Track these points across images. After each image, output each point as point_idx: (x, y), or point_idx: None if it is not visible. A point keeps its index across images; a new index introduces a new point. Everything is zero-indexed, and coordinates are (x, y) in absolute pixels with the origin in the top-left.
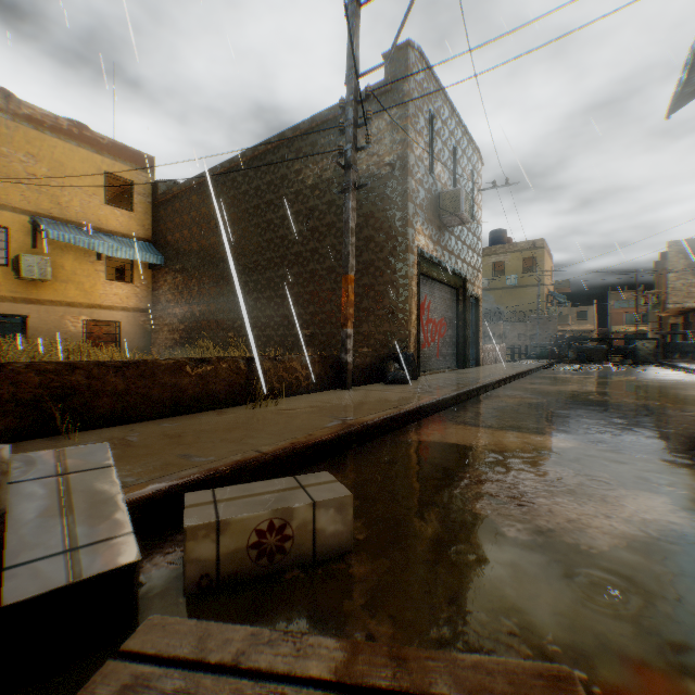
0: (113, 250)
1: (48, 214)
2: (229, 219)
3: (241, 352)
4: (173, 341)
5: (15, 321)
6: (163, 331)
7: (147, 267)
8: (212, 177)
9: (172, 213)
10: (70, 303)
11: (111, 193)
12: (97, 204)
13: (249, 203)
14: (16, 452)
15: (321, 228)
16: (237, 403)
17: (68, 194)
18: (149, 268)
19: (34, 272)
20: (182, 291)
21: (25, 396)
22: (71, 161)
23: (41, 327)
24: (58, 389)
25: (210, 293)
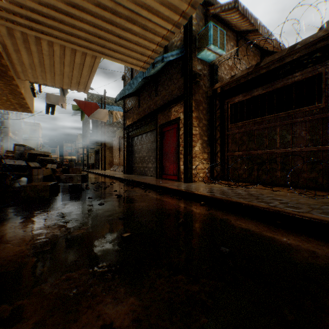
0: None
1: None
2: None
3: None
4: None
5: None
6: None
7: None
8: None
9: None
10: None
11: None
12: None
13: None
14: None
15: None
16: None
17: None
18: None
19: None
20: None
21: None
22: None
23: None
24: None
25: None
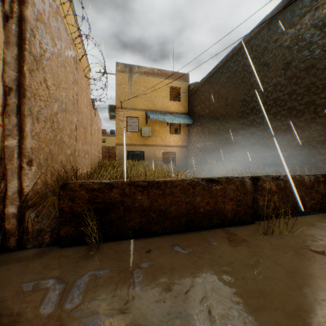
0: (172, 120)
1: (150, 109)
2: (225, 91)
3: (233, 167)
4: (196, 160)
5: (140, 153)
6: (192, 156)
7: (185, 126)
8: (215, 71)
9: (196, 97)
10: (157, 145)
11: (172, 97)
12: (166, 101)
13: (237, 77)
14: (49, 269)
15: (298, 73)
16: (243, 221)
17: (156, 100)
18: (186, 126)
19: (145, 133)
20: (201, 135)
21: (77, 209)
22: (157, 85)
23: (148, 155)
24: (99, 204)
25: (214, 134)
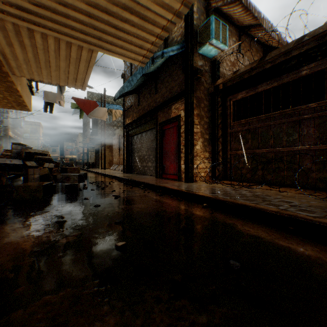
0: None
1: None
2: None
3: None
4: None
5: None
6: None
7: None
8: None
9: None
10: None
11: None
12: None
13: None
14: None
15: None
16: None
17: None
18: None
19: None
20: None
21: None
22: None
23: None
24: None
25: None
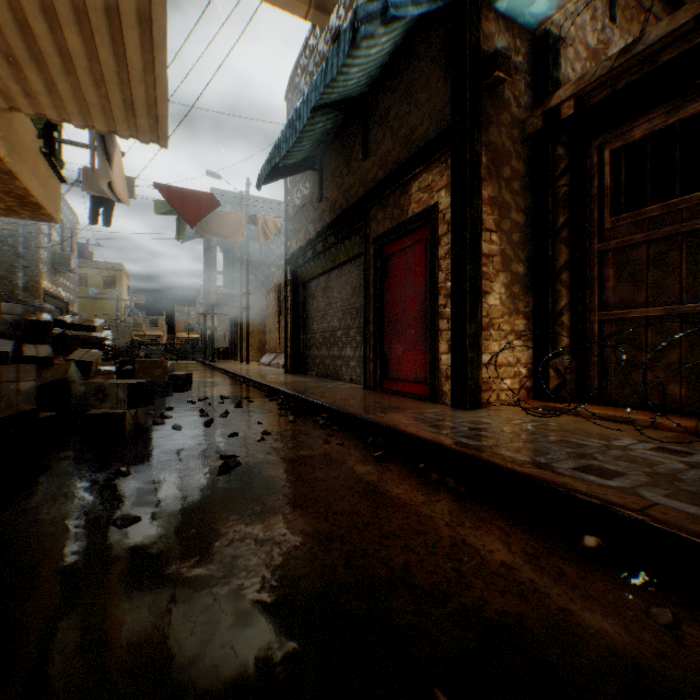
0: None
1: None
2: None
3: None
4: None
5: None
6: None
7: None
8: None
9: None
10: None
11: None
12: None
13: None
14: None
15: None
16: None
17: None
18: None
19: None
20: None
21: None
22: None
23: None
24: None
25: None
